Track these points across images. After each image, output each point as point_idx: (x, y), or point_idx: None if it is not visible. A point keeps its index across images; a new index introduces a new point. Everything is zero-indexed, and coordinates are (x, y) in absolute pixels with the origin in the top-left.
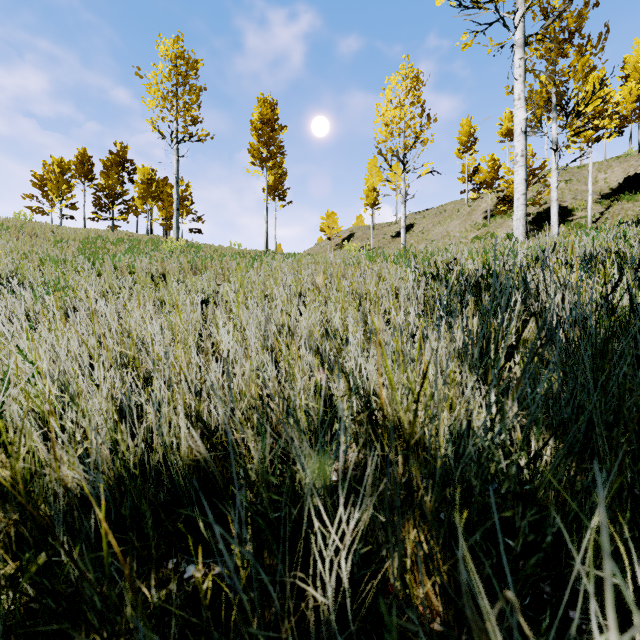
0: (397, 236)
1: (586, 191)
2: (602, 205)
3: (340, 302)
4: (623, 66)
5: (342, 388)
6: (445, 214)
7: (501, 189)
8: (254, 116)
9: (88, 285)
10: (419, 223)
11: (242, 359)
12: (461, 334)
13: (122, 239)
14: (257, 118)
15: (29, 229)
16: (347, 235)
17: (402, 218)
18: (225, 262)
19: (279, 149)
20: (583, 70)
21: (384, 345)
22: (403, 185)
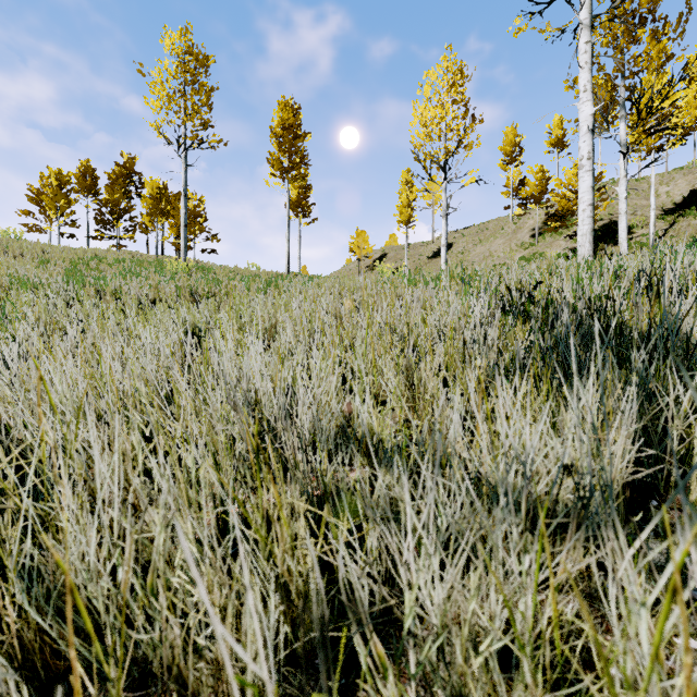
0: (434, 257)
1: (646, 206)
2: (665, 221)
3: (370, 356)
4: (686, 67)
5: (374, 540)
6: (487, 232)
7: (551, 204)
8: (274, 121)
9: (48, 316)
10: (458, 242)
11: (131, 529)
12: (629, 445)
13: (122, 259)
14: (277, 124)
15: (16, 248)
16: (379, 256)
17: (443, 235)
18: (233, 286)
19: (302, 159)
20: (660, 58)
21: (445, 429)
22: (444, 196)
